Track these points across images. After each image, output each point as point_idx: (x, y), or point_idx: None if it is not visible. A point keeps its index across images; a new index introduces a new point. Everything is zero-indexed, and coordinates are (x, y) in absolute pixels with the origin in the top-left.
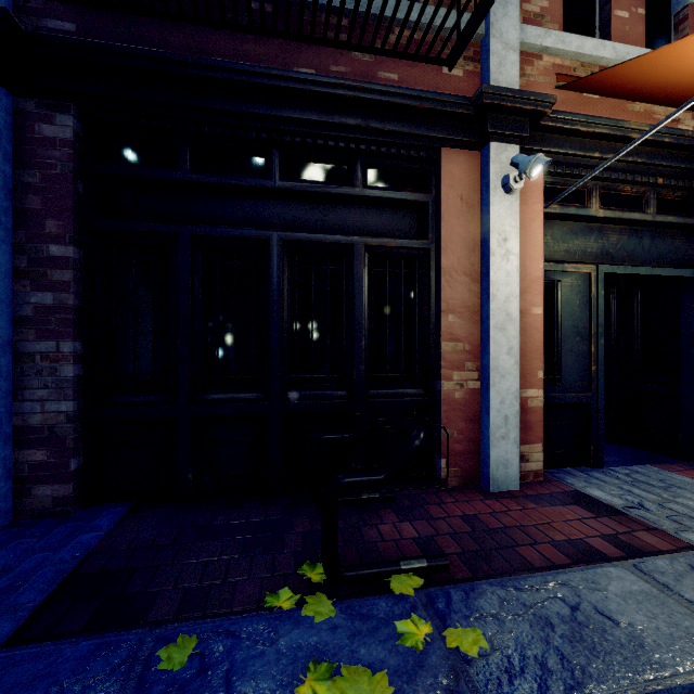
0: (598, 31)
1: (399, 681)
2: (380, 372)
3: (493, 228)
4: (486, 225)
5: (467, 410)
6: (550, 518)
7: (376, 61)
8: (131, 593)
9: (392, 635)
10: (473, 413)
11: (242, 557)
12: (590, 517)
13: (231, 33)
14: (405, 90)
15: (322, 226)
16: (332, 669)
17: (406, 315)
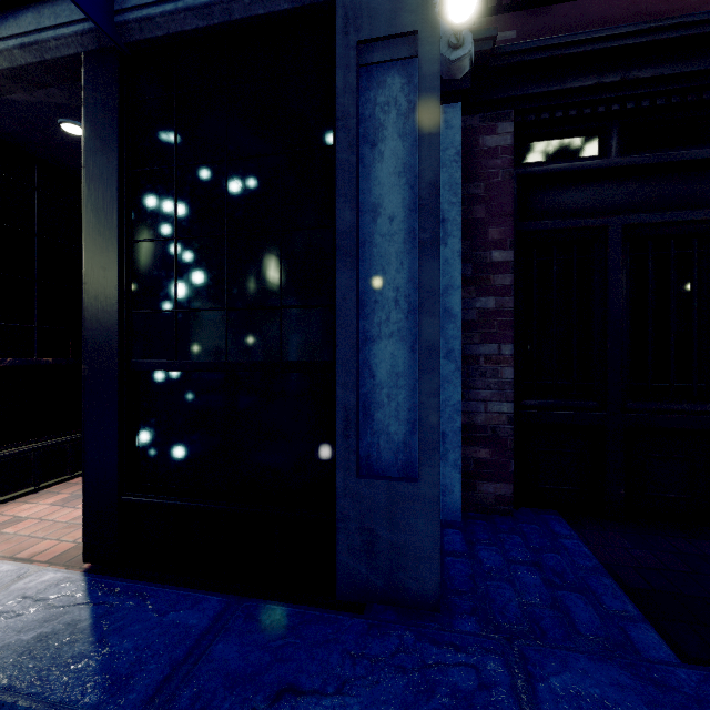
0: None
1: None
2: None
3: None
4: None
5: None
6: None
7: None
8: None
9: None
10: None
11: None
12: None
13: None
14: None
15: None
16: None
17: None
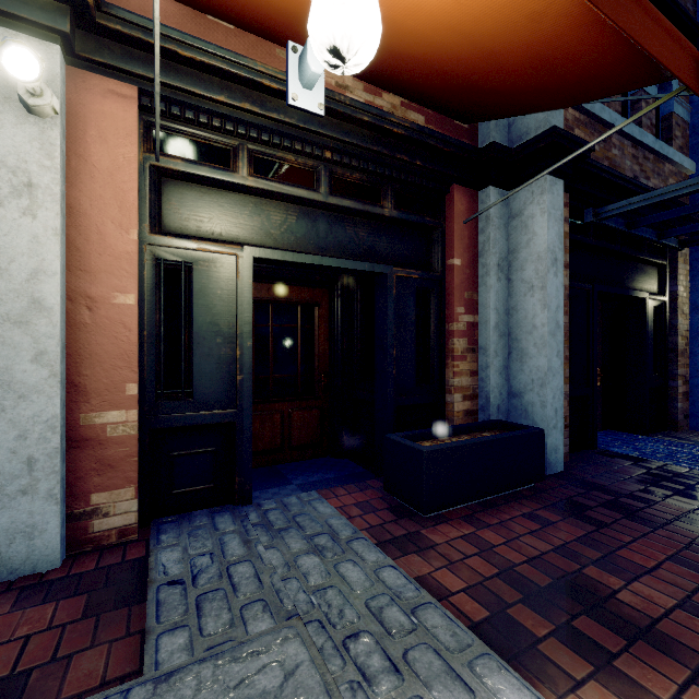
0: None
1: None
2: None
3: (2, 162)
4: None
5: None
6: None
7: None
8: None
9: None
10: None
11: None
12: (83, 617)
13: None
14: None
15: None
16: None
17: None
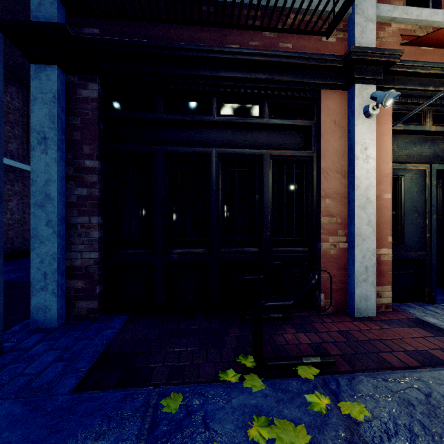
0: (431, 4)
1: (313, 432)
2: (279, 236)
3: (357, 141)
4: (352, 139)
5: (339, 262)
6: (400, 336)
7: (278, 36)
8: (138, 366)
9: (303, 403)
10: (342, 264)
11: (200, 349)
12: (430, 336)
13: (188, 26)
14: (298, 54)
15: (243, 143)
16: (268, 420)
17: (296, 199)
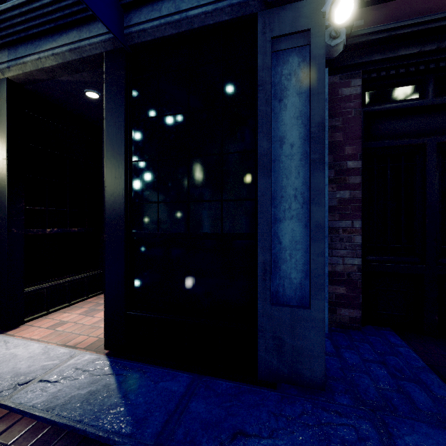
0: None
1: None
2: None
3: None
4: None
5: None
6: None
7: None
8: None
9: None
10: None
11: None
12: None
13: None
14: None
15: None
16: None
17: None
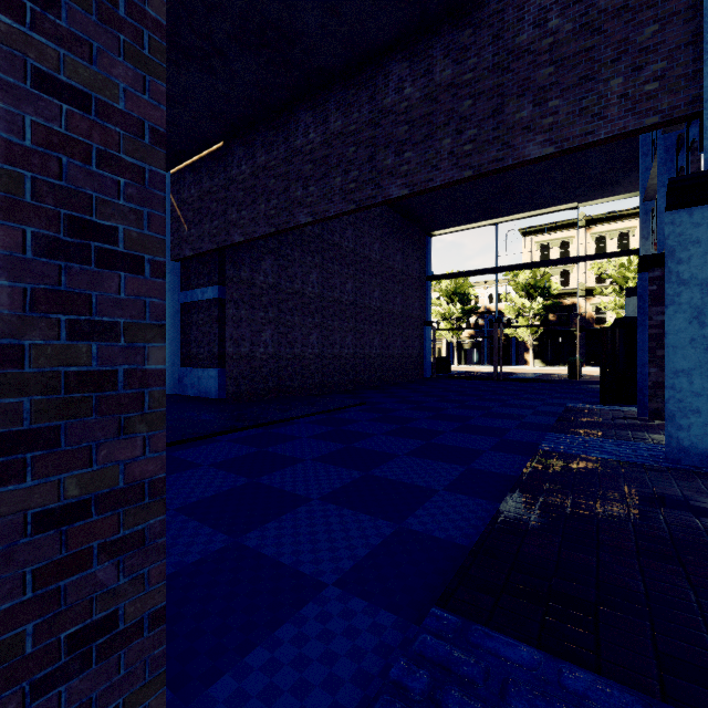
0: None
1: None
2: None
3: None
4: None
5: None
6: None
7: None
8: None
9: None
10: None
11: None
12: None
13: None
14: None
15: None
16: None
17: None
